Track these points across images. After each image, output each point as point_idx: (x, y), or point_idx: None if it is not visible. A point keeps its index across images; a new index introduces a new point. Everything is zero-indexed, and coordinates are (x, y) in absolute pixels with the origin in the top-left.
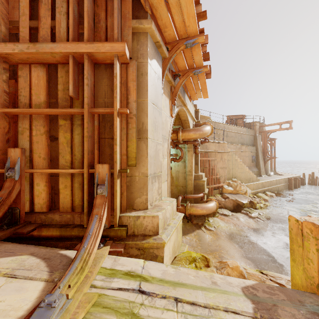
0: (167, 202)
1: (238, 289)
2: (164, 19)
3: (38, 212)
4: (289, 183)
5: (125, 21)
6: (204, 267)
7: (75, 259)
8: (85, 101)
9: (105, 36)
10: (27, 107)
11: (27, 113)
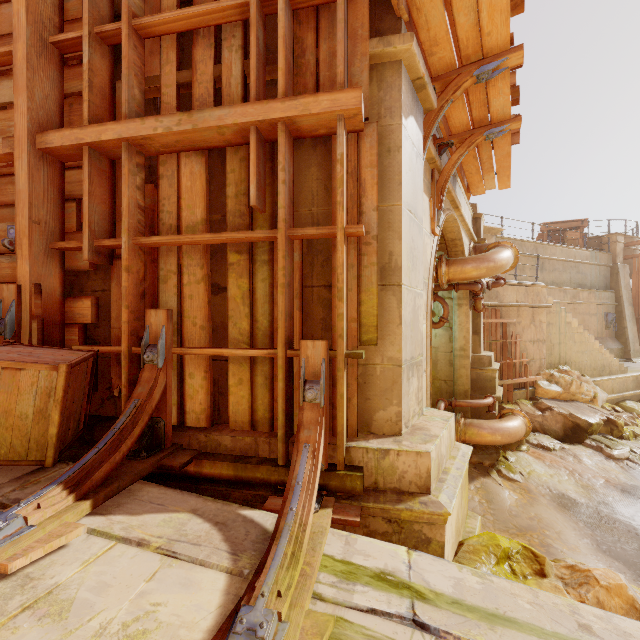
0: (437, 421)
1: None
2: (433, 28)
3: (192, 427)
4: None
5: (356, 45)
6: (532, 575)
7: (279, 534)
8: (280, 216)
9: (315, 81)
10: (173, 233)
11: (174, 244)
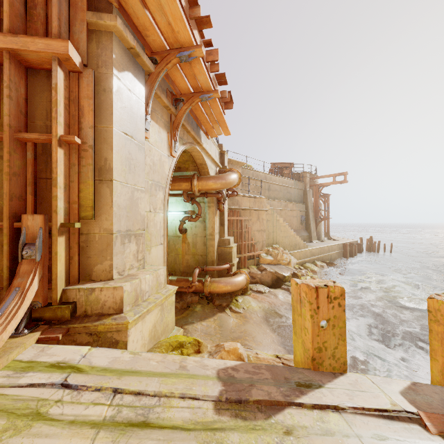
0: (149, 271)
1: (213, 371)
2: (141, 18)
3: None
4: (344, 250)
5: (77, 12)
6: (192, 353)
7: None
8: (5, 121)
9: (45, 29)
10: None
11: None
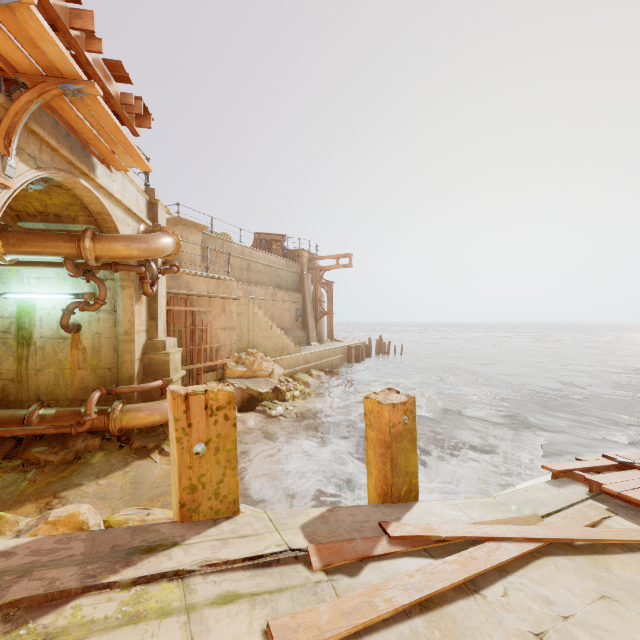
0: None
1: None
2: None
3: None
4: (349, 354)
5: None
6: None
7: None
8: None
9: None
10: None
11: None
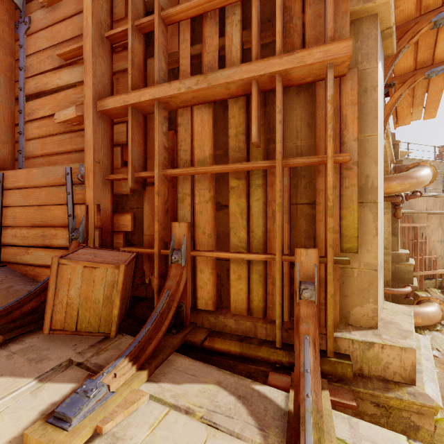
0: (401, 315)
1: None
2: None
3: (202, 309)
4: None
5: (338, 5)
6: None
7: (302, 420)
8: (277, 149)
9: (301, 40)
10: (188, 166)
11: (190, 174)
